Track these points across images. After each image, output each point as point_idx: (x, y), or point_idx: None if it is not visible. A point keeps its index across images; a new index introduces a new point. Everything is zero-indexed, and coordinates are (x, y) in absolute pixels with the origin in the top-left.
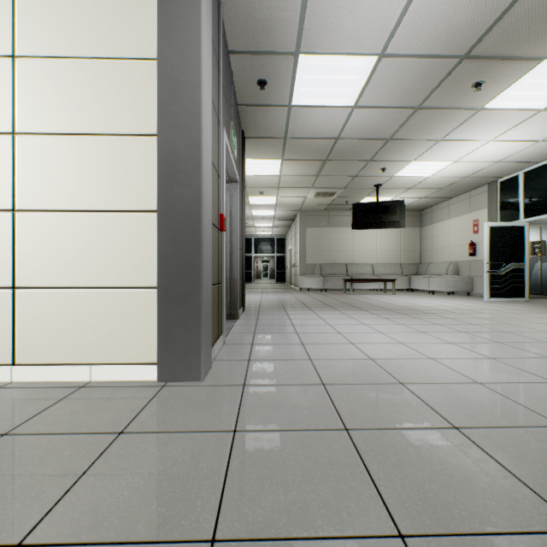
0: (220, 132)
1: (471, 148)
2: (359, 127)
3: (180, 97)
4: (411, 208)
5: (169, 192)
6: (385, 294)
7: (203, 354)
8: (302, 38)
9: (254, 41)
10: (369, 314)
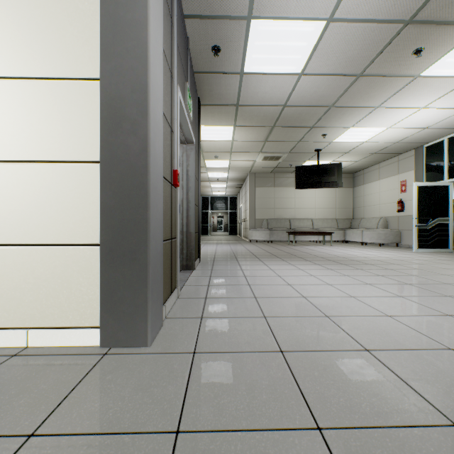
0: (173, 88)
1: (404, 115)
2: (304, 95)
3: (125, 37)
4: (345, 171)
5: (113, 141)
6: (324, 245)
7: (150, 317)
8: (255, 1)
9: (208, 4)
10: (314, 265)
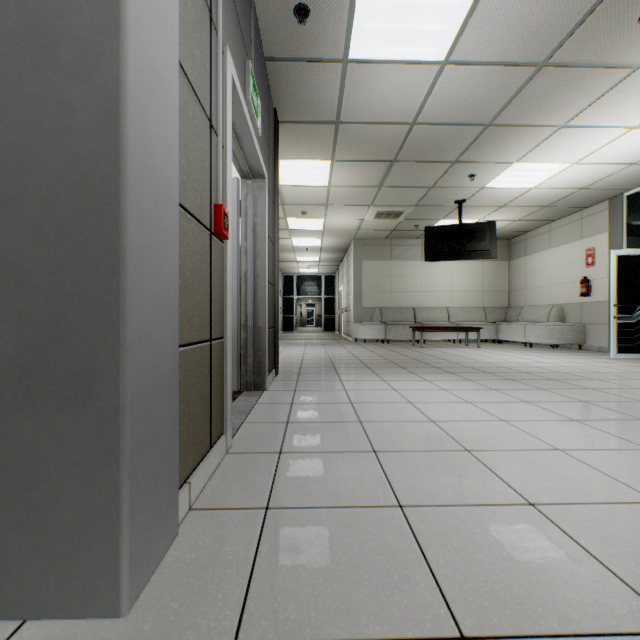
0: (216, 45)
1: (603, 140)
2: (447, 103)
3: None
4: (498, 236)
5: (31, 94)
6: (468, 347)
7: (128, 539)
8: None
9: None
10: (464, 382)
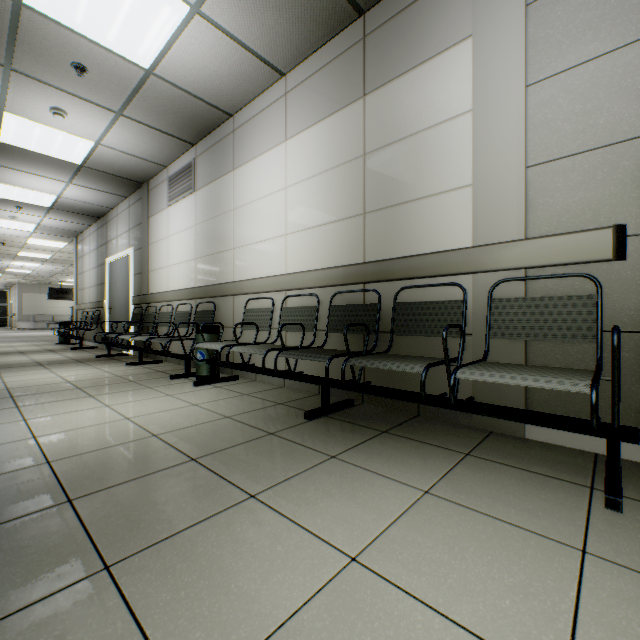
0: None
1: None
2: (37, 274)
3: None
4: None
5: None
6: None
7: None
8: (9, 268)
9: None
10: (40, 332)
